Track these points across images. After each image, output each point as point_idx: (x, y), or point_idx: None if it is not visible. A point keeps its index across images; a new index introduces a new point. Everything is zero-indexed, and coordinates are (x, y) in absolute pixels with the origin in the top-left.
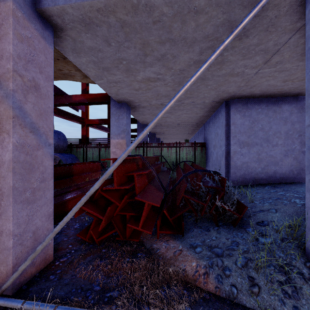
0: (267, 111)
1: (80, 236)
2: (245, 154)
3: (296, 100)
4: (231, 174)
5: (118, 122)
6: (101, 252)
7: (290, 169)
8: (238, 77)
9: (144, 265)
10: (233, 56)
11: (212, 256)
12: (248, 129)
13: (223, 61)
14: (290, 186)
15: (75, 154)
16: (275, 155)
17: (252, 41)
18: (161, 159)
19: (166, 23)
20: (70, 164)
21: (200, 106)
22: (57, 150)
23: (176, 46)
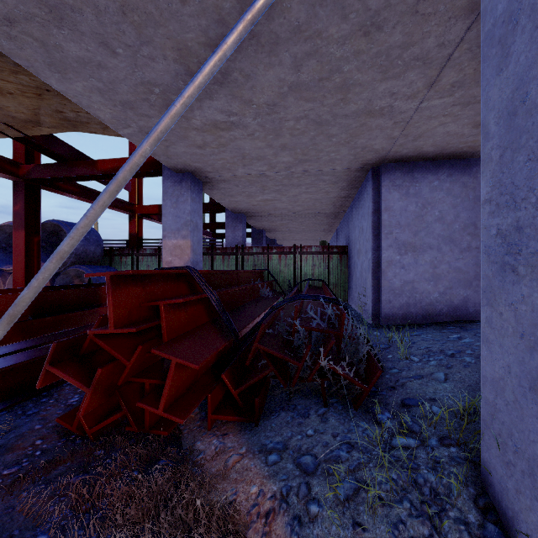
0: (450, 184)
1: (63, 421)
2: (408, 266)
3: None
4: (383, 303)
5: (177, 209)
6: (91, 455)
7: None
8: (384, 119)
9: (155, 488)
10: (363, 73)
11: (295, 474)
12: (415, 219)
13: (345, 85)
14: None
15: (118, 267)
16: (466, 268)
17: (393, 39)
18: (268, 276)
19: (208, 1)
20: (99, 284)
21: (329, 178)
22: (84, 260)
23: (244, 52)
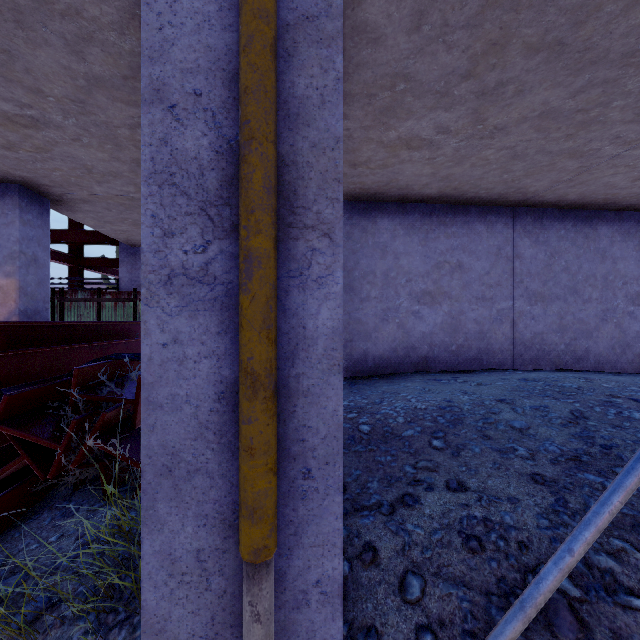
0: (350, 228)
1: None
2: None
3: (403, 210)
4: None
5: None
6: None
7: (393, 346)
8: None
9: None
10: None
11: None
12: None
13: None
14: (378, 381)
15: None
16: (366, 319)
17: None
18: None
19: None
20: None
21: None
22: None
23: None
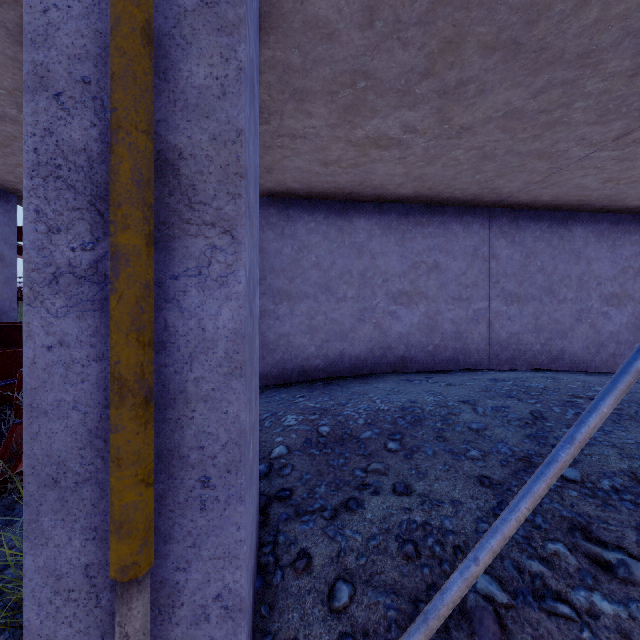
0: (326, 228)
1: None
2: (284, 317)
3: (379, 210)
4: None
5: None
6: None
7: (369, 347)
8: None
9: None
10: None
11: None
12: (291, 264)
13: None
14: (352, 382)
15: None
16: (343, 319)
17: None
18: None
19: None
20: None
21: None
22: None
23: None
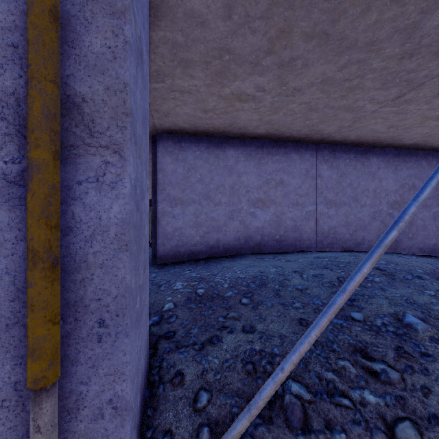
0: (207, 155)
1: None
2: (178, 216)
3: (243, 143)
4: (159, 246)
5: None
6: None
7: (237, 236)
8: None
9: None
10: None
11: None
12: (183, 180)
13: None
14: (224, 260)
15: None
16: (218, 217)
17: None
18: None
19: None
20: None
21: None
22: None
23: None
